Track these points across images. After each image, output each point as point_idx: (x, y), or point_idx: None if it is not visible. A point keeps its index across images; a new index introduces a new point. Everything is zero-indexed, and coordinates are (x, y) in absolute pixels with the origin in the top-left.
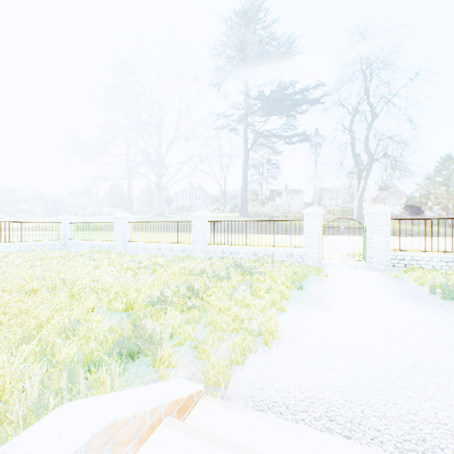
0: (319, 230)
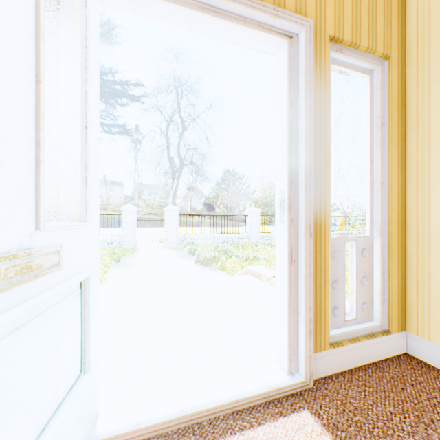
0: (134, 222)
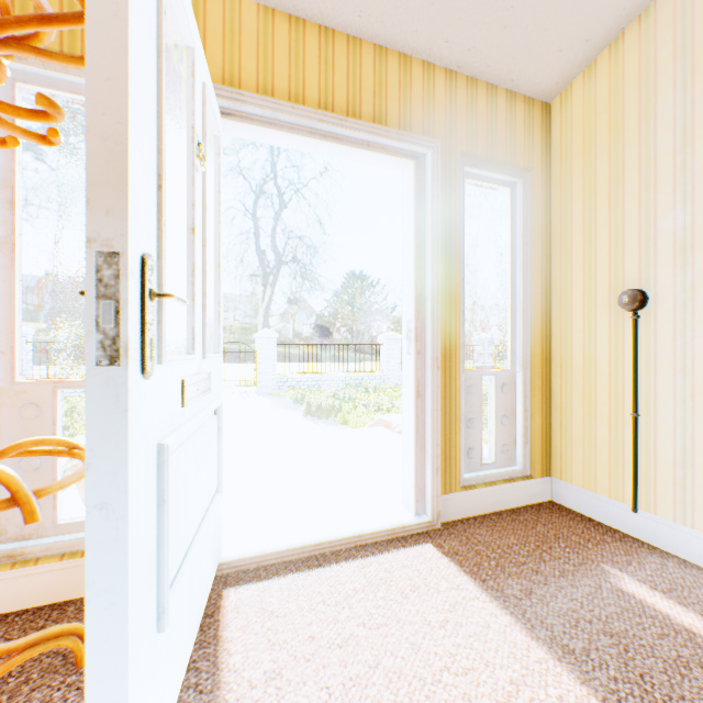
0: None
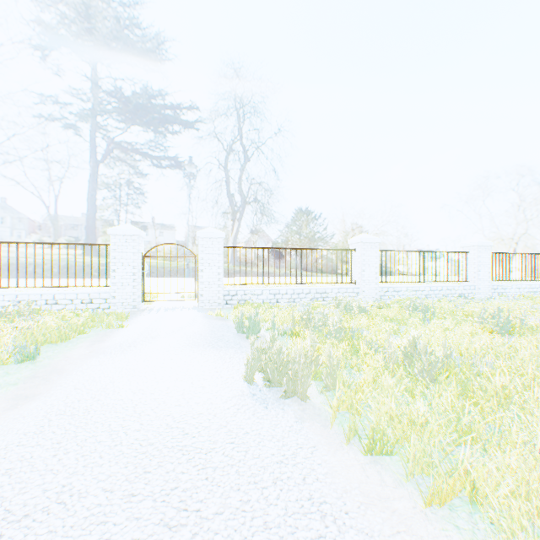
0: (135, 260)
